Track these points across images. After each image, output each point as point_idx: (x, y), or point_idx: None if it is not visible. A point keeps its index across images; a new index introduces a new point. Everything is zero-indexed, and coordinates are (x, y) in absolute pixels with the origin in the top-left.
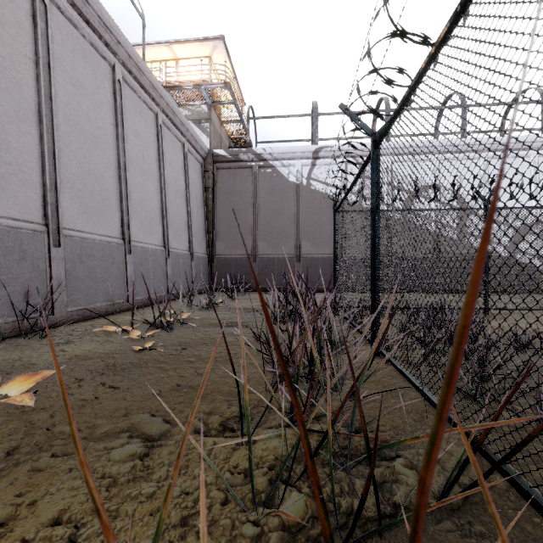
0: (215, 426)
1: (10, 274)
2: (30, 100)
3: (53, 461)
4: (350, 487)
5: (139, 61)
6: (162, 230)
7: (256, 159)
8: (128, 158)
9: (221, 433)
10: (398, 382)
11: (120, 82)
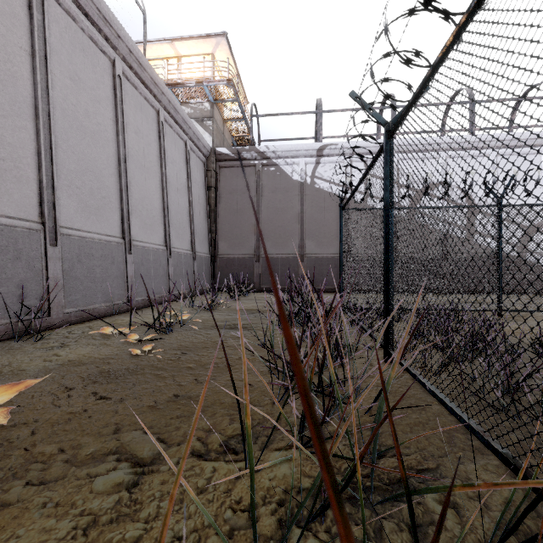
0: (215, 447)
1: (4, 274)
2: (25, 94)
3: (26, 492)
4: (377, 532)
5: (140, 56)
6: (164, 229)
7: (259, 158)
8: (129, 155)
9: (222, 455)
10: (417, 393)
11: (121, 78)
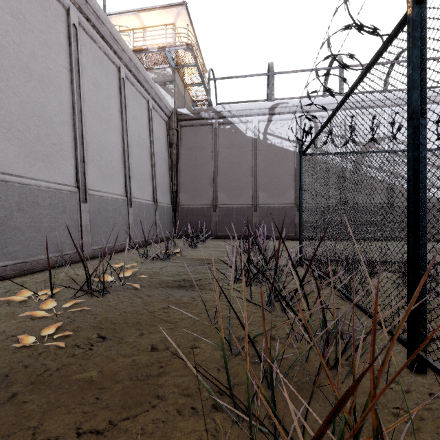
0: None
1: None
2: None
3: None
4: None
5: (97, 9)
6: (124, 180)
7: (216, 117)
8: (85, 105)
9: None
10: None
11: (76, 27)
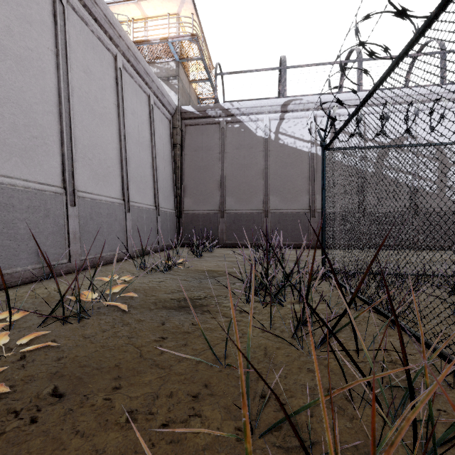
0: None
1: None
2: None
3: None
4: None
5: None
6: (121, 182)
7: (224, 115)
8: (75, 95)
9: None
10: None
11: (63, 4)
